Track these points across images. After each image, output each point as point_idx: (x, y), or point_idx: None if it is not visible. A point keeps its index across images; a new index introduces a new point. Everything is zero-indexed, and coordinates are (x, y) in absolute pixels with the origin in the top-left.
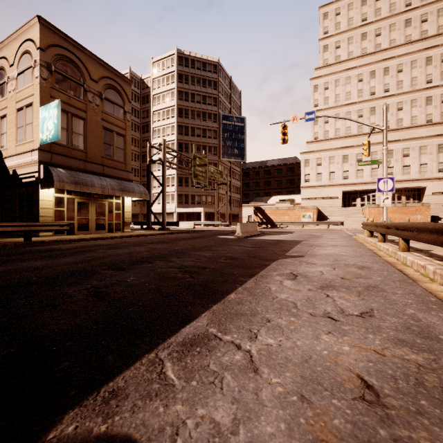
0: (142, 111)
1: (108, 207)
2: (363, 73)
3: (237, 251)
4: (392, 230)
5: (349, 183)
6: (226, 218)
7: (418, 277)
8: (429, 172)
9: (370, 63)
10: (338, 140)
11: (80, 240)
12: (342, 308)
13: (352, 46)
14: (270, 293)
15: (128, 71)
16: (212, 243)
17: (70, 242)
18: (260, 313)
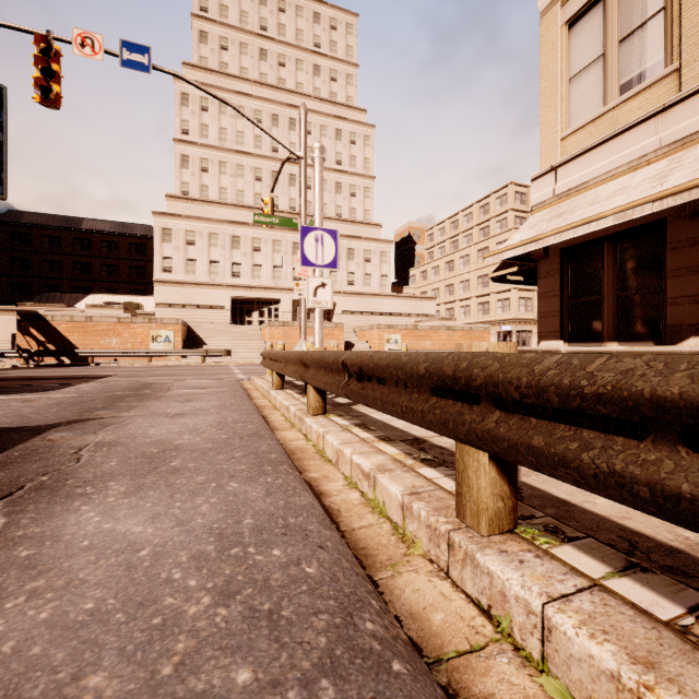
0: None
1: None
2: (262, 110)
3: None
4: (406, 395)
5: (242, 285)
6: None
7: None
8: (340, 283)
9: (272, 100)
10: (225, 207)
11: None
12: None
13: (247, 60)
14: None
15: None
16: None
17: None
18: None
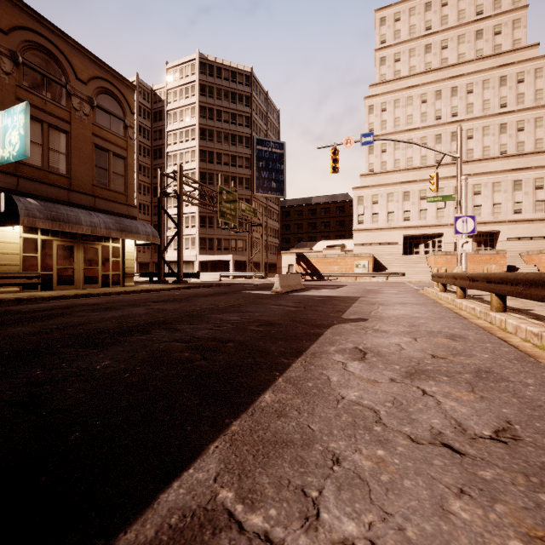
0: (154, 131)
1: (102, 253)
2: (427, 92)
3: (275, 313)
4: (481, 284)
5: (410, 226)
6: (261, 268)
7: (534, 351)
8: (503, 214)
9: (435, 81)
10: (398, 173)
11: (58, 298)
12: (458, 420)
13: (414, 60)
14: (330, 390)
15: (135, 79)
16: (242, 302)
17: (43, 301)
18: (319, 440)
